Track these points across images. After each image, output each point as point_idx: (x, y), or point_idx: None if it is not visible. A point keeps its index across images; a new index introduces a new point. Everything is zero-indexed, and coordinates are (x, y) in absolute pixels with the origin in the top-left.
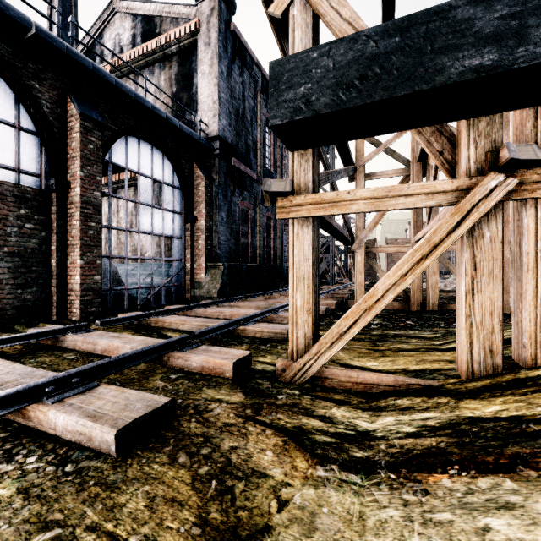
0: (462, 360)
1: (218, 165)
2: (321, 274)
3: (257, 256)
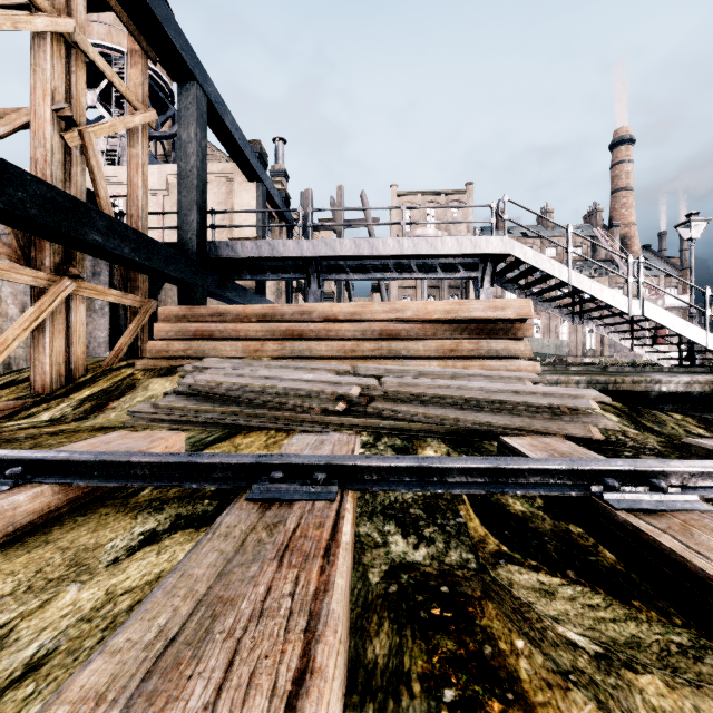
0: (47, 383)
1: None
2: None
3: None
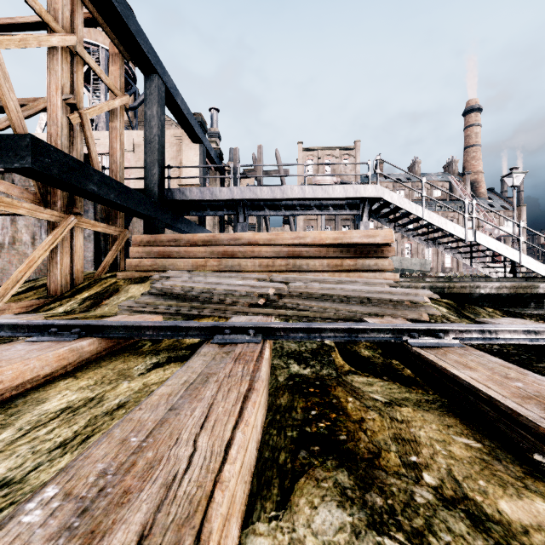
0: (59, 287)
1: None
2: None
3: None
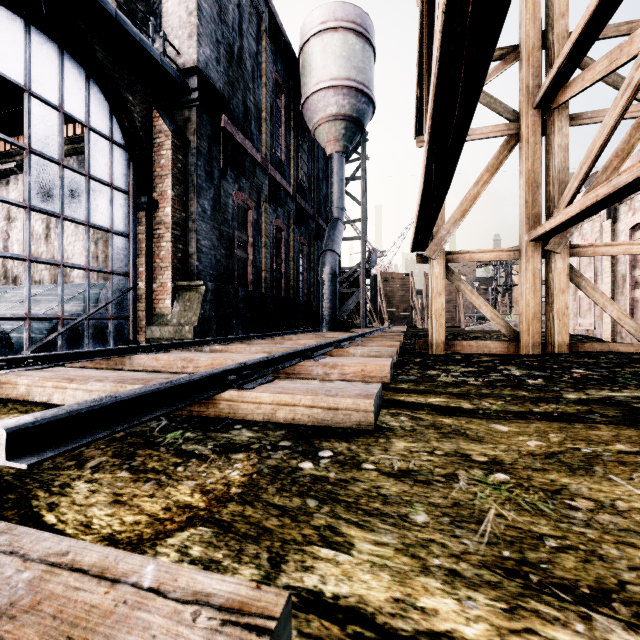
0: None
1: (197, 118)
2: (346, 316)
3: (262, 282)
